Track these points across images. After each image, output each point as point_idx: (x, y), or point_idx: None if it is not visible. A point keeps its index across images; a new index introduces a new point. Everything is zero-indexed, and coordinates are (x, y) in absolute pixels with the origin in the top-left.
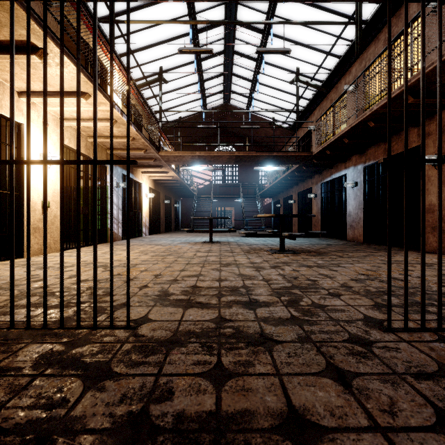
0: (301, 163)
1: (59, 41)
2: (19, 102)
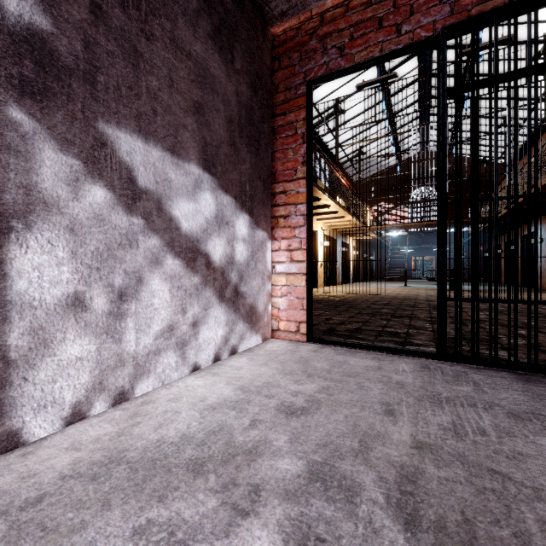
0: None
1: (344, 208)
2: (316, 223)
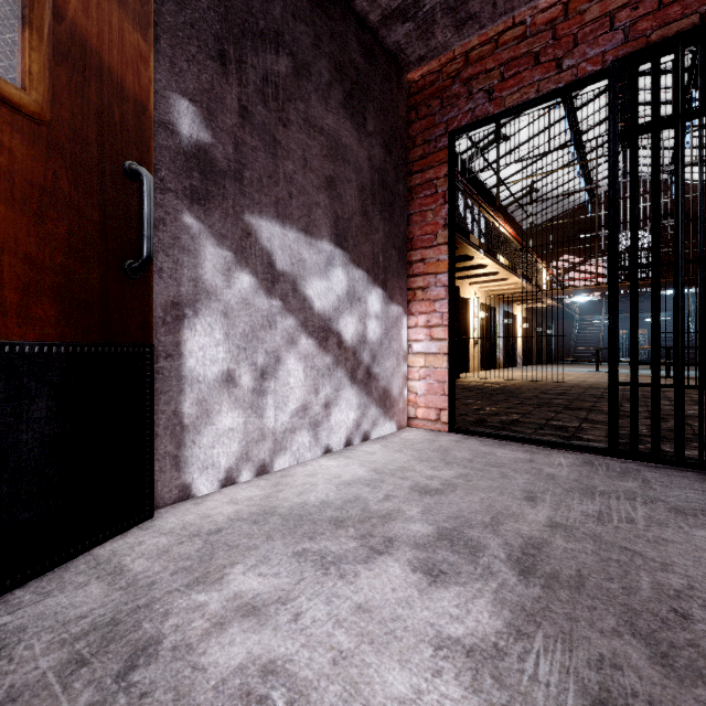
0: None
1: (506, 267)
2: (469, 288)
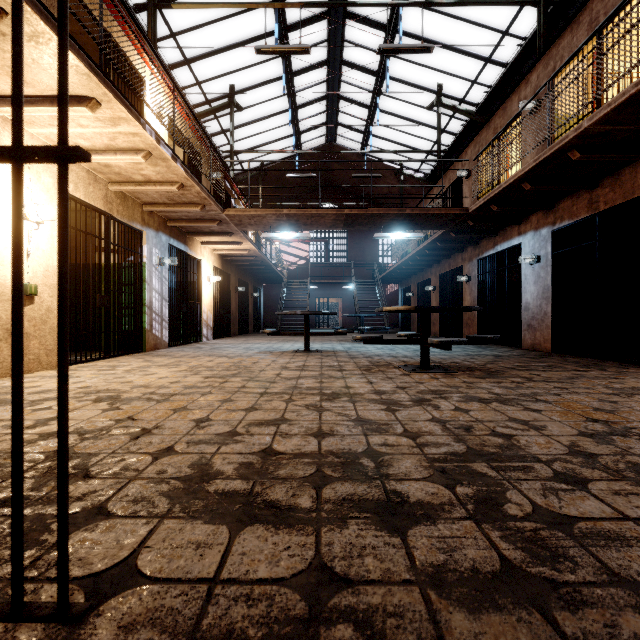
0: (448, 226)
1: None
2: None
